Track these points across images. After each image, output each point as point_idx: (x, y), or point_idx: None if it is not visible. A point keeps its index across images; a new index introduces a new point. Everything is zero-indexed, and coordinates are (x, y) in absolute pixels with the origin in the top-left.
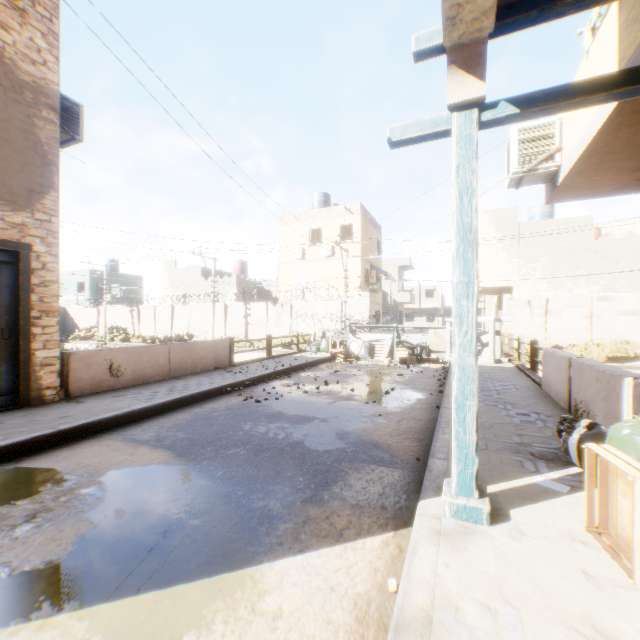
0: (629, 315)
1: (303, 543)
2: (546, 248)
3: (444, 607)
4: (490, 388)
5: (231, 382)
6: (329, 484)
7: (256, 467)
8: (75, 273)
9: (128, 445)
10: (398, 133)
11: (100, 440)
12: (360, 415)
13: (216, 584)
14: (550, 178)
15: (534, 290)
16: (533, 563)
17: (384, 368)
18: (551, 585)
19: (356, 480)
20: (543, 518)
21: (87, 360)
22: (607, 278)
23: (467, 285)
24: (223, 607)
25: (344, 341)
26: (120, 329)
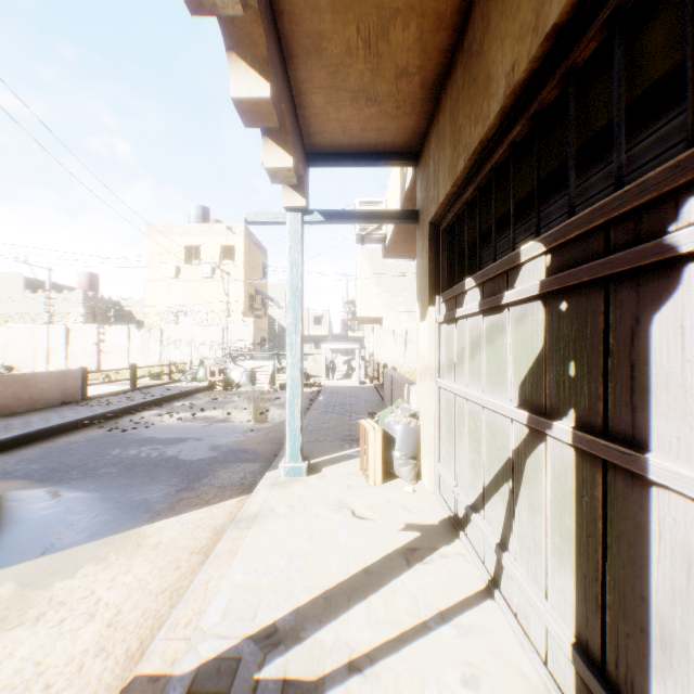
0: None
1: (178, 511)
2: (407, 286)
3: (266, 510)
4: (347, 403)
5: (90, 415)
6: (201, 479)
7: (131, 478)
8: None
9: None
10: (252, 216)
11: None
12: (234, 432)
13: (107, 542)
14: (383, 241)
15: (399, 321)
16: (324, 487)
17: (264, 394)
18: (328, 493)
19: (224, 473)
20: (340, 469)
21: None
22: None
23: (296, 325)
24: (115, 549)
25: (224, 369)
26: None
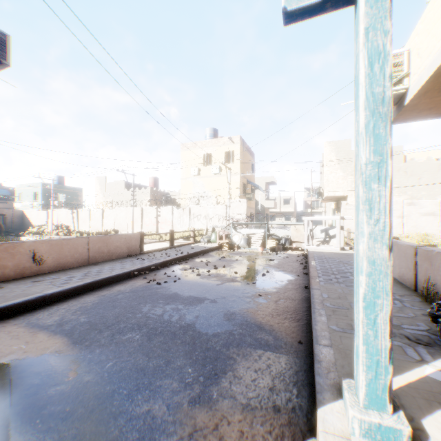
0: (429, 215)
1: None
2: None
3: None
4: (344, 270)
5: (138, 267)
6: (218, 376)
7: (147, 355)
8: (31, 185)
9: (29, 331)
10: (294, 1)
11: (4, 326)
12: (243, 295)
13: None
14: (396, 101)
15: None
16: None
17: (259, 254)
18: None
19: (245, 369)
20: None
21: (11, 250)
22: (413, 190)
23: (378, 165)
24: None
25: (228, 234)
26: (64, 226)
